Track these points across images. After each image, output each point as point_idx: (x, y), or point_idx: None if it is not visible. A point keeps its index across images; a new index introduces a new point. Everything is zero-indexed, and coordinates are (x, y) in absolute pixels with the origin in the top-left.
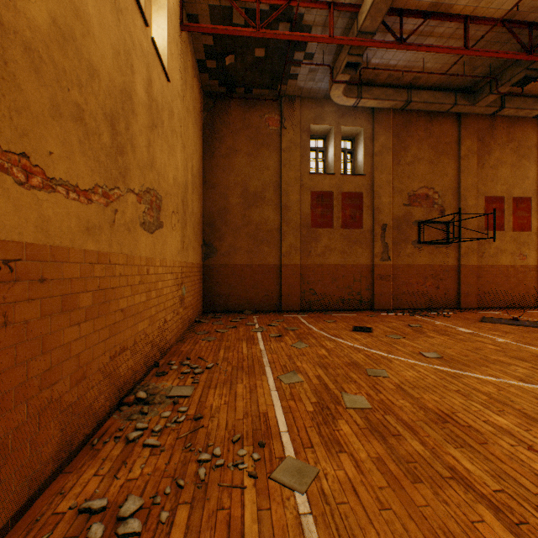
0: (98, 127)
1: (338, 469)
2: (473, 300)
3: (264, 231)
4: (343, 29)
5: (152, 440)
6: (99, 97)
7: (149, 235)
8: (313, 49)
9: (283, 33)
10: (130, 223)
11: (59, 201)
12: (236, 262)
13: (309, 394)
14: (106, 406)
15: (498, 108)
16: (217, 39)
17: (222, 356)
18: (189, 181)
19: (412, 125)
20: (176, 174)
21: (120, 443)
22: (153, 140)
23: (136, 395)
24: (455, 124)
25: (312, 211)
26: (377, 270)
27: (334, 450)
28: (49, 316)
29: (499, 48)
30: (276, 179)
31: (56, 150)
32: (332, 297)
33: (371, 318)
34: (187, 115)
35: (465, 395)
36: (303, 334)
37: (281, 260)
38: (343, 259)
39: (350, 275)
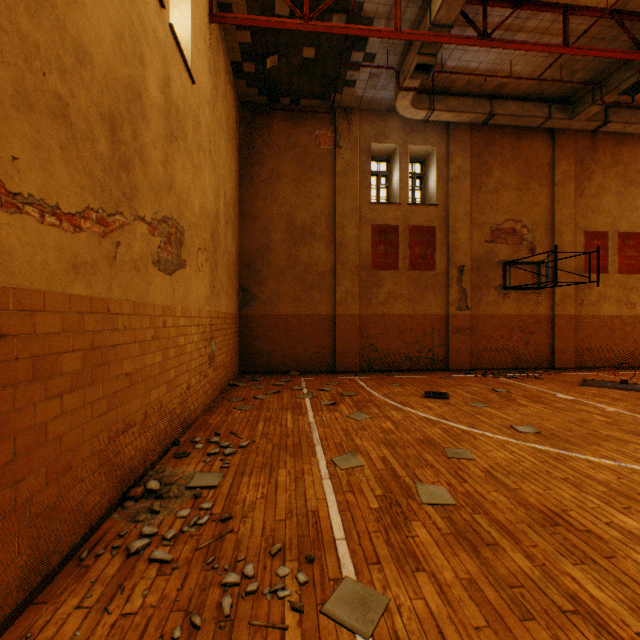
0: (91, 130)
1: (415, 598)
2: (570, 358)
3: (314, 274)
4: (412, 22)
5: (161, 553)
6: (92, 91)
7: (166, 277)
8: (374, 48)
9: (338, 25)
10: (139, 260)
11: (28, 226)
12: (280, 312)
13: (373, 484)
14: (103, 503)
15: (601, 123)
16: (256, 36)
17: (260, 430)
18: (221, 212)
19: (495, 144)
20: (203, 201)
21: (118, 556)
22: (172, 156)
23: (146, 486)
24: (548, 143)
25: (373, 249)
26: (452, 321)
27: (408, 567)
28: (11, 387)
29: (605, 46)
30: (328, 210)
31: (24, 154)
32: (397, 354)
33: (446, 380)
34: (218, 129)
35: (576, 485)
36: (362, 402)
37: (335, 309)
38: (411, 308)
39: (420, 327)
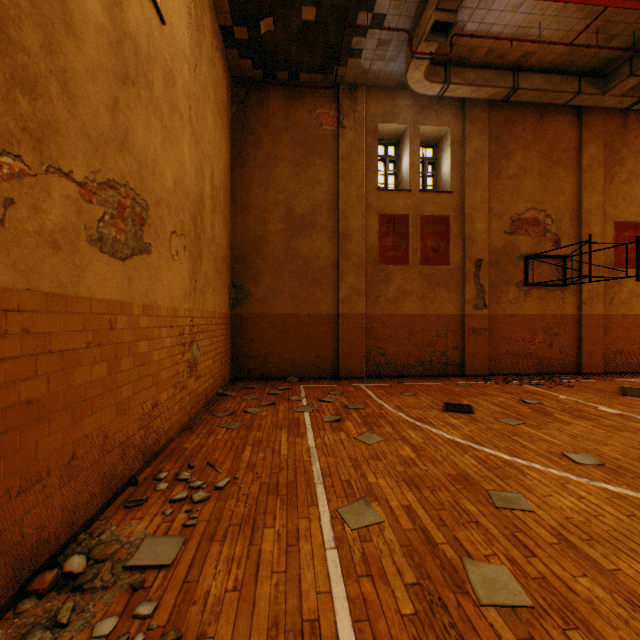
0: None
1: None
2: (599, 362)
3: (315, 268)
4: None
5: None
6: None
7: (114, 262)
8: (384, 7)
9: None
10: (59, 233)
11: None
12: (277, 311)
13: (399, 560)
14: None
15: (637, 99)
16: None
17: (246, 459)
18: (207, 194)
19: (516, 125)
20: (179, 175)
21: None
22: (126, 103)
23: (63, 567)
24: (574, 124)
25: (380, 241)
26: (468, 321)
27: None
28: None
29: None
30: (331, 197)
31: None
32: (408, 358)
33: (464, 388)
34: (202, 96)
35: None
36: (372, 417)
37: (338, 308)
38: (422, 306)
39: (433, 328)
